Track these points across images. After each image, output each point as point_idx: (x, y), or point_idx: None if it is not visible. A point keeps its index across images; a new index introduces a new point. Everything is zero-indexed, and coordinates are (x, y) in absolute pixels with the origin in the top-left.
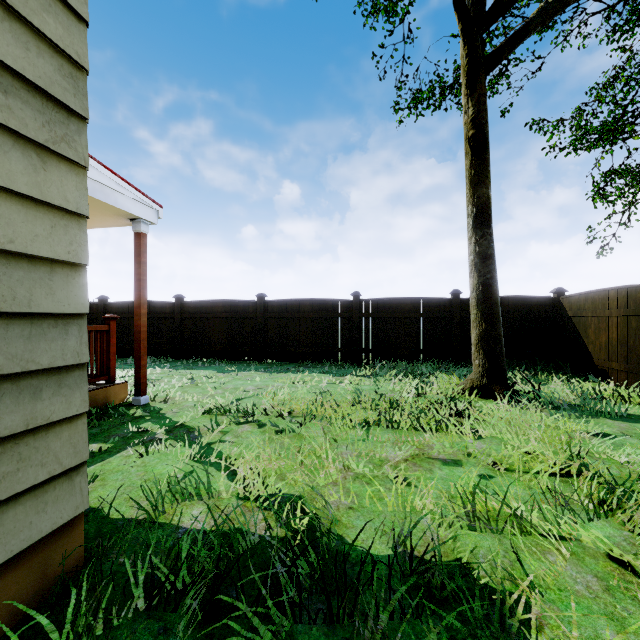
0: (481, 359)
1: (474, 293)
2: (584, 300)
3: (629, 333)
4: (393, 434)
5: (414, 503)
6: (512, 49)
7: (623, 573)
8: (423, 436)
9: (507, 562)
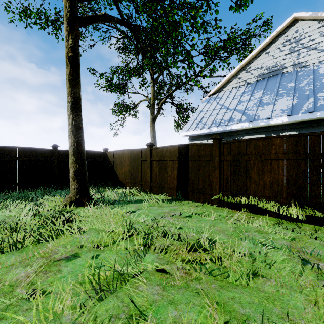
0: (76, 185)
1: (72, 147)
2: (116, 154)
3: (131, 167)
4: (18, 254)
5: (55, 309)
6: (92, 23)
7: (164, 275)
8: (46, 246)
9: (125, 308)
